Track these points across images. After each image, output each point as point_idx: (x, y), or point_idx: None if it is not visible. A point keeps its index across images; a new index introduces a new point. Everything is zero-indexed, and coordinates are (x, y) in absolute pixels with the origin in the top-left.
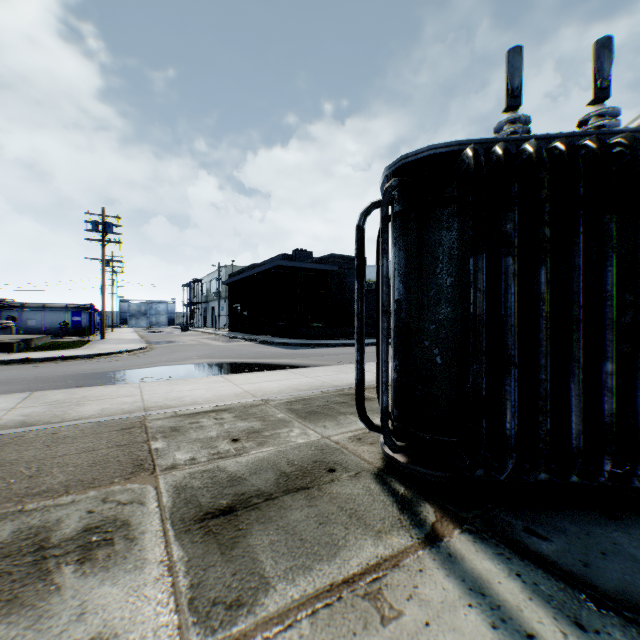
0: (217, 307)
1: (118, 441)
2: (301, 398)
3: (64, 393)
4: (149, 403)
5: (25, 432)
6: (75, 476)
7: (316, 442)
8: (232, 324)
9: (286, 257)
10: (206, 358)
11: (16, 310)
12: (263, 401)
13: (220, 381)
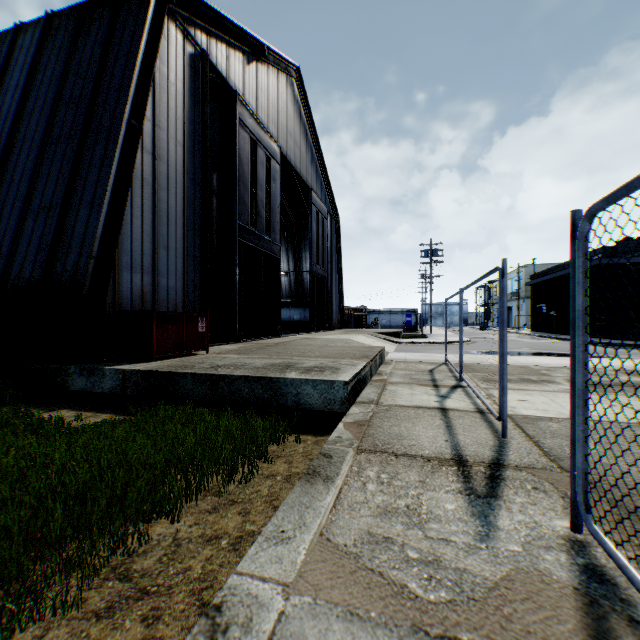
0: (513, 307)
1: (523, 369)
2: (627, 370)
3: (468, 355)
4: (520, 362)
5: (478, 363)
6: (519, 373)
7: (637, 381)
8: (534, 324)
9: (606, 250)
10: (527, 349)
11: (375, 314)
12: (596, 368)
13: (556, 359)
